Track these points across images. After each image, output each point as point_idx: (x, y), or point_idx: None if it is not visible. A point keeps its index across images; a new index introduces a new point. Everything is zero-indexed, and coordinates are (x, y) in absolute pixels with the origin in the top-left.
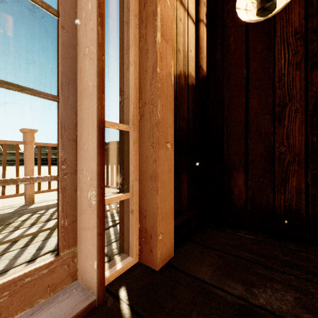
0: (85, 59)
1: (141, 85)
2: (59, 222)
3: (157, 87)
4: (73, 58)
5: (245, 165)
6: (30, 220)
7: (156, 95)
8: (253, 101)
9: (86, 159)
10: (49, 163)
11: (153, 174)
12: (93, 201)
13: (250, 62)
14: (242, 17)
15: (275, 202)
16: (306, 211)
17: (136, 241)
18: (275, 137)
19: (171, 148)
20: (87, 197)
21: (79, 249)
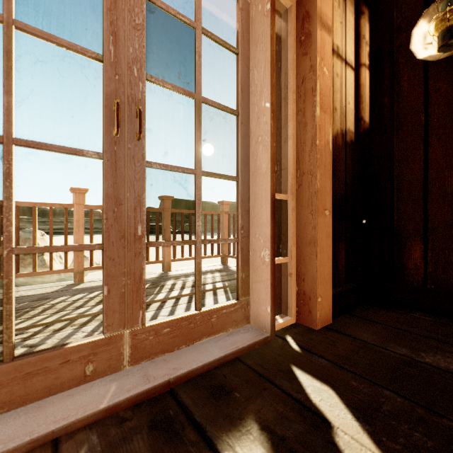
0: (258, 145)
1: (299, 156)
2: (238, 274)
3: (316, 158)
4: (247, 145)
5: (423, 233)
6: (178, 284)
7: (315, 166)
8: (434, 154)
9: (259, 225)
10: (182, 231)
11: (312, 240)
12: (266, 259)
13: (430, 107)
14: (417, 55)
15: None
16: None
17: (294, 303)
18: None
19: (329, 215)
20: (260, 256)
21: (252, 299)
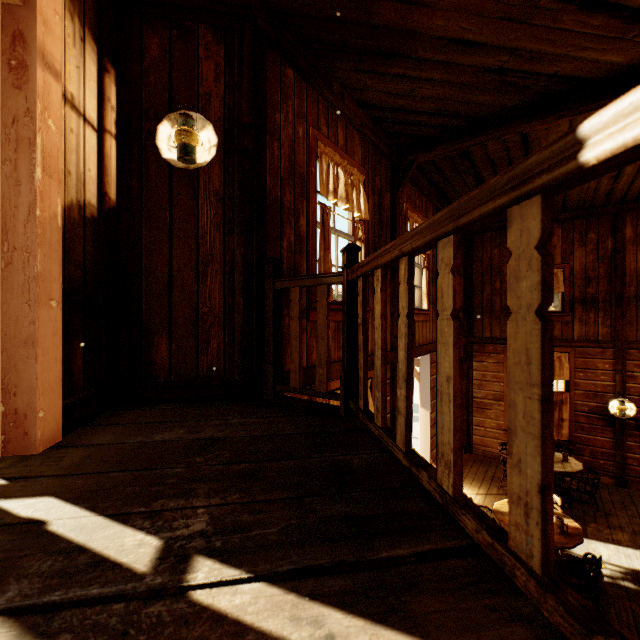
0: None
1: (7, 222)
2: None
3: (37, 233)
4: None
5: (169, 327)
6: None
7: (35, 243)
8: (177, 253)
9: None
10: None
11: (31, 339)
12: None
13: (174, 207)
14: (163, 153)
15: (199, 366)
16: (225, 371)
17: None
18: (199, 296)
19: (58, 307)
20: None
21: None
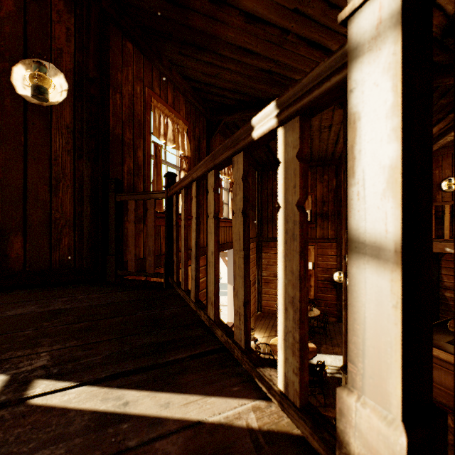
0: None
1: None
2: None
3: None
4: None
5: (24, 229)
6: None
7: None
8: (32, 170)
9: None
10: None
11: None
12: None
13: (29, 133)
14: (18, 89)
15: (52, 259)
16: (75, 262)
17: None
18: (52, 205)
19: None
20: None
21: None
